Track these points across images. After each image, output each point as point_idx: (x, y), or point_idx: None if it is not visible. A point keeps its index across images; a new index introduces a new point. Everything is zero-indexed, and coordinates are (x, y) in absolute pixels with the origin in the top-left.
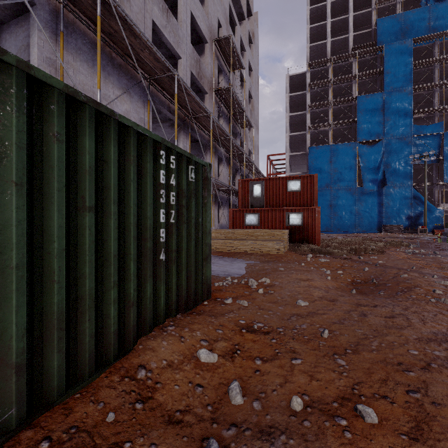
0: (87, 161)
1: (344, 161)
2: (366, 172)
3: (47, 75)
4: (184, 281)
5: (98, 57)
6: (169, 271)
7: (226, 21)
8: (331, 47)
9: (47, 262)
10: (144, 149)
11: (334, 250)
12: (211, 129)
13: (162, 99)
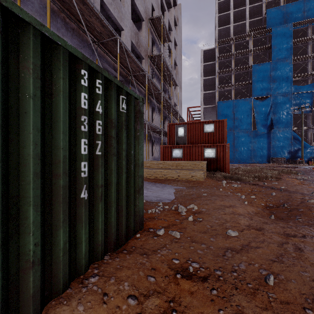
0: None
1: (243, 111)
2: (259, 119)
3: None
4: (113, 217)
5: (47, 13)
6: (95, 210)
7: (158, 6)
8: (233, 30)
9: None
10: (55, 61)
11: (242, 177)
12: (147, 84)
13: (108, 60)
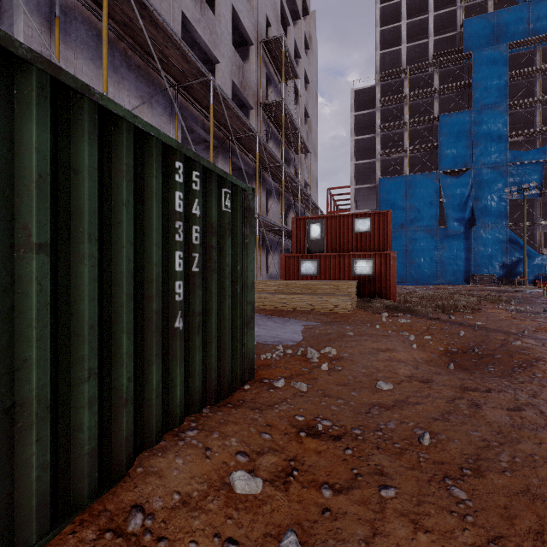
0: (34, 164)
1: (423, 195)
2: (450, 209)
3: None
4: (214, 357)
5: (104, 50)
6: (191, 345)
7: (276, 19)
8: (406, 55)
9: None
10: (147, 156)
11: (415, 307)
12: (258, 152)
13: (194, 114)
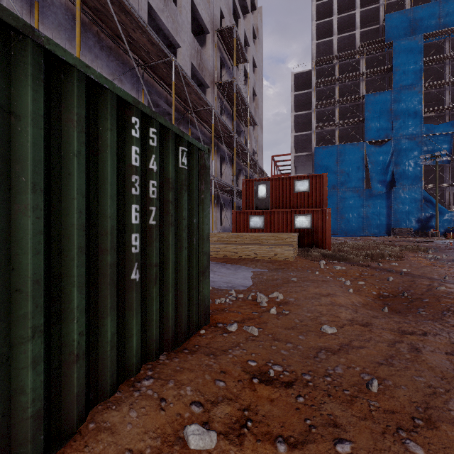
0: None
1: (352, 162)
2: (374, 173)
3: None
4: (171, 306)
5: (77, 29)
6: (148, 295)
7: (229, 12)
8: (337, 45)
9: None
10: (102, 109)
11: (348, 255)
12: (213, 123)
13: (158, 90)
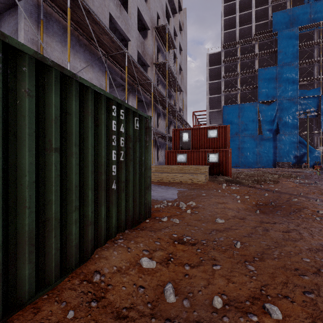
0: (53, 112)
1: (249, 116)
2: (264, 124)
3: (20, 43)
4: (131, 204)
5: (68, 38)
6: (119, 197)
7: (163, 14)
8: (239, 34)
9: (19, 191)
10: (99, 104)
11: (242, 180)
12: (152, 92)
13: (116, 70)
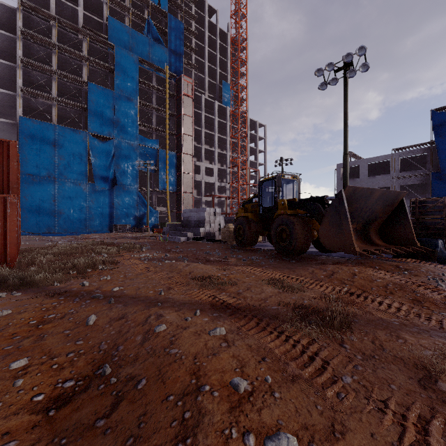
0: None
1: (73, 149)
2: (98, 168)
3: None
4: None
5: None
6: None
7: None
8: (56, 7)
9: None
10: None
11: (36, 276)
12: None
13: None
